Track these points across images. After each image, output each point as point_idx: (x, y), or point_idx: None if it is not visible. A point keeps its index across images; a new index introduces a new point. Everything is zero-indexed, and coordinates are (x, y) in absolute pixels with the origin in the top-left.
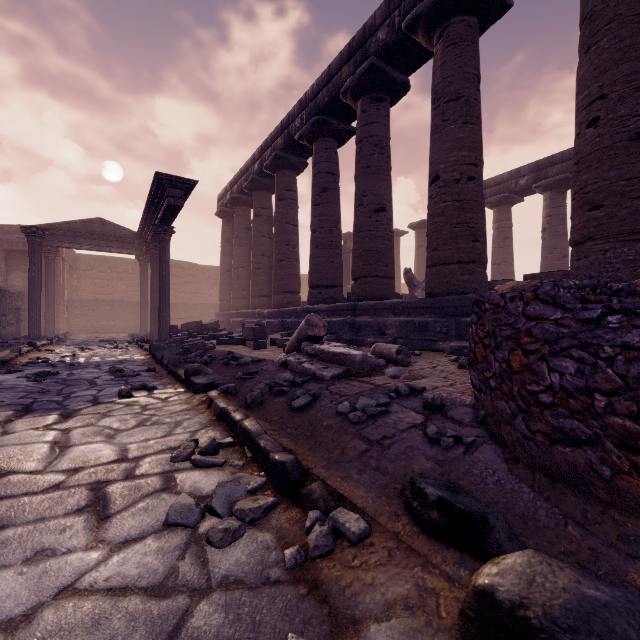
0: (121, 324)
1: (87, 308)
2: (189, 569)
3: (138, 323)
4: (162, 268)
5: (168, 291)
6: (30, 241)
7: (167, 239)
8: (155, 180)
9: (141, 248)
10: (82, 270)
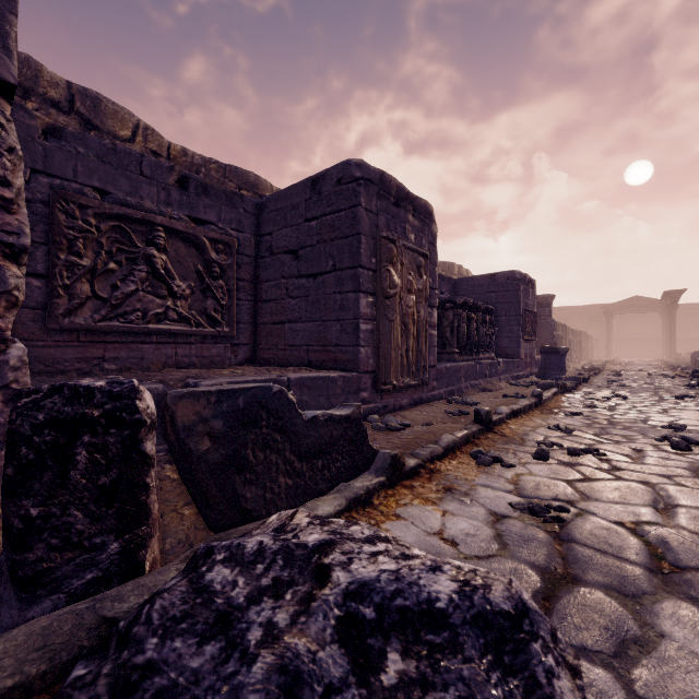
0: (648, 353)
1: (626, 343)
2: (653, 369)
3: (661, 352)
4: (670, 326)
5: (674, 336)
6: (606, 318)
7: (673, 311)
8: (664, 292)
9: (662, 308)
10: (622, 319)
